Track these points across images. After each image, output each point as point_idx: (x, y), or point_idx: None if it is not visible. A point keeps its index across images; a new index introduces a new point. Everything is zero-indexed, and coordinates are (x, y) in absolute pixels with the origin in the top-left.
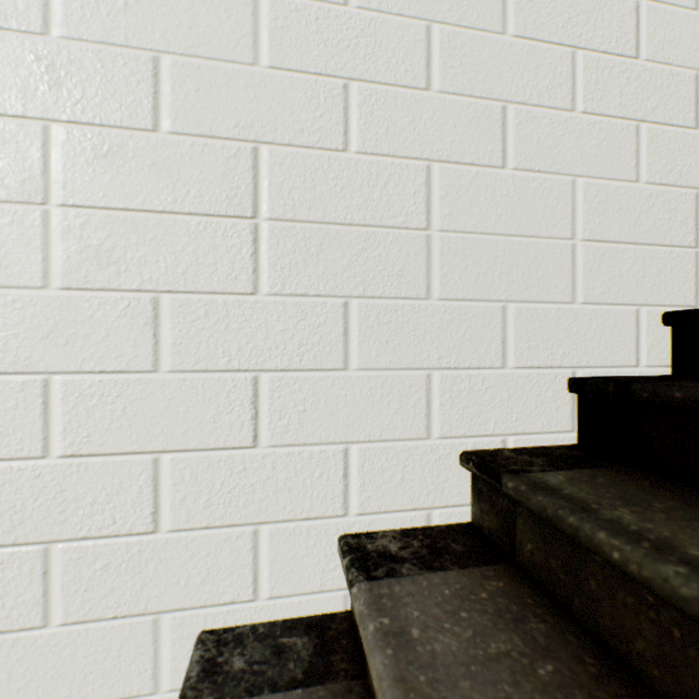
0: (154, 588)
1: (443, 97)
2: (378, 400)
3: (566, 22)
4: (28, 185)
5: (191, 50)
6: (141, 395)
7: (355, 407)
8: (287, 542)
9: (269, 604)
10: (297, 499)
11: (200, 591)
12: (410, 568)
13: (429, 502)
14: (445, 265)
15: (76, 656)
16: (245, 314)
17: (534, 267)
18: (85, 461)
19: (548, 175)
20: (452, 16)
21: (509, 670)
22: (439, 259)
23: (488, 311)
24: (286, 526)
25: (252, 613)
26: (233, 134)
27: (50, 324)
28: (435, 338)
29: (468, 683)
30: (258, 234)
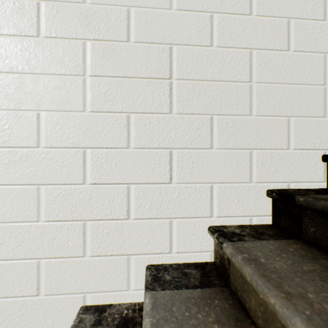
0: (127, 243)
1: (258, 18)
2: (226, 163)
3: None
4: (77, 67)
5: (143, 5)
6: (122, 158)
7: (215, 166)
8: (185, 227)
9: (176, 255)
10: (189, 208)
11: (147, 247)
12: (248, 238)
13: (251, 213)
14: (258, 99)
15: (96, 270)
16: (166, 122)
17: (304, 99)
18: (99, 186)
19: (311, 53)
20: None
21: (318, 276)
22: (256, 96)
23: (280, 121)
24: (184, 220)
25: (169, 258)
26: (161, 41)
27: (86, 127)
28: (254, 134)
29: (298, 279)
30: (171, 86)
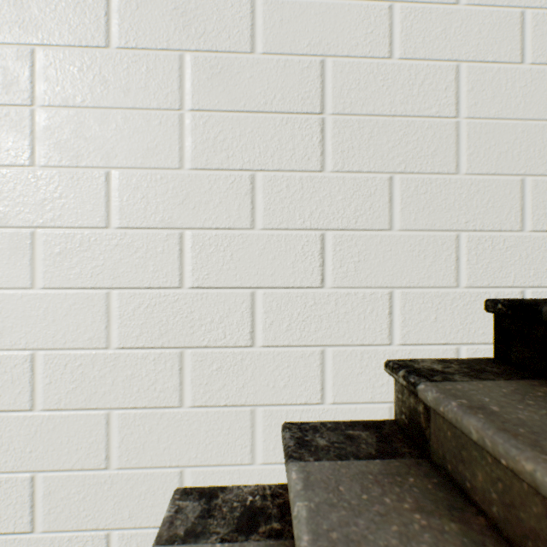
0: (251, 387)
1: (470, 9)
2: (416, 255)
3: None
4: (170, 97)
5: None
6: (242, 246)
7: (398, 260)
8: (346, 362)
9: (332, 408)
10: (353, 329)
11: (283, 393)
12: (460, 377)
13: (458, 339)
14: (471, 146)
15: (200, 430)
16: (314, 186)
17: None
18: (206, 292)
19: None
20: None
21: None
22: (466, 141)
23: (508, 184)
24: (345, 350)
25: (320, 413)
26: (306, 51)
27: (184, 194)
28: (462, 205)
29: None
30: (324, 126)
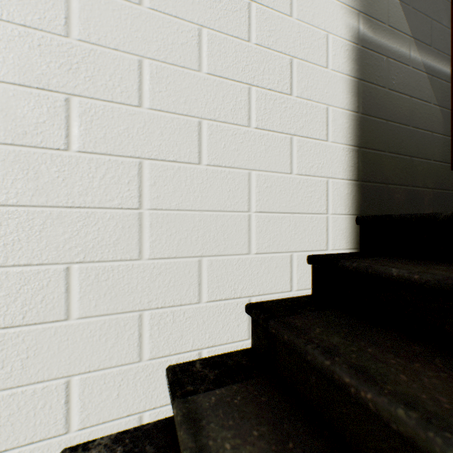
0: None
1: (153, 113)
2: (97, 339)
3: (244, 67)
4: None
5: None
6: None
7: (76, 348)
8: None
9: None
10: (21, 429)
11: None
12: None
13: (141, 408)
14: (154, 234)
15: None
16: None
17: (222, 231)
18: None
19: (232, 169)
20: (160, 55)
21: None
22: (149, 229)
23: (188, 264)
24: None
25: None
26: None
27: None
28: (146, 287)
29: None
30: None
